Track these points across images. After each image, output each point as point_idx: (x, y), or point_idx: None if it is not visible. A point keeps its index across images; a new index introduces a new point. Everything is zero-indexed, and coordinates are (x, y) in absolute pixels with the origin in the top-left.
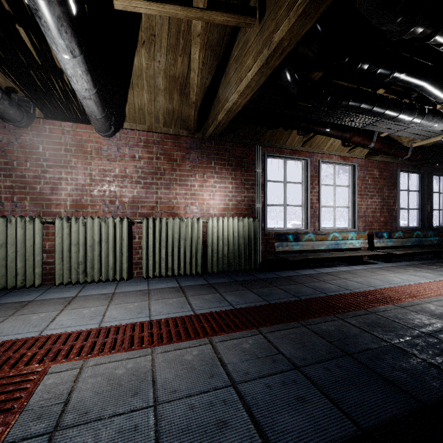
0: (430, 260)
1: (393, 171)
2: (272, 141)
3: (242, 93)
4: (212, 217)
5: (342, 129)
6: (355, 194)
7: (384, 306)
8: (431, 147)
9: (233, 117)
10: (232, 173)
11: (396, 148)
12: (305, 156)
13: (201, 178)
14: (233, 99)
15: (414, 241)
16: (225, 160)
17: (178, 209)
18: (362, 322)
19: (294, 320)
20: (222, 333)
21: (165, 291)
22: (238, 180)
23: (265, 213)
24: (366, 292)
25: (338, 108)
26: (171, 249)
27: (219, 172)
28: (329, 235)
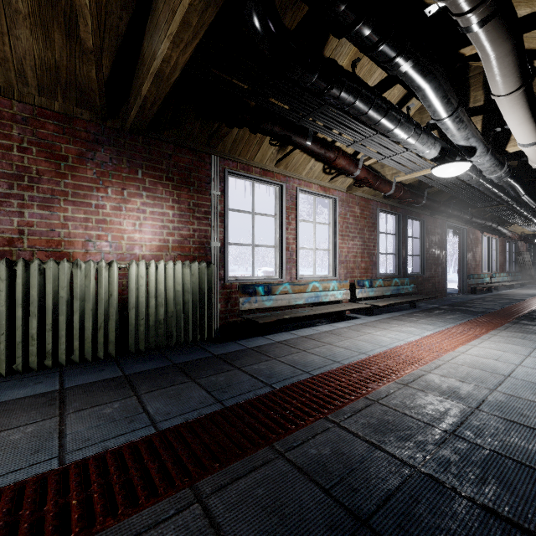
0: (408, 310)
1: (373, 210)
2: (235, 152)
3: (177, 39)
4: (138, 261)
5: (326, 146)
6: (336, 234)
7: (385, 386)
8: (408, 186)
9: (168, 92)
10: (173, 192)
11: (381, 180)
12: (280, 180)
13: (117, 195)
14: (163, 51)
15: (393, 290)
16: (161, 171)
17: (71, 245)
18: (366, 425)
19: (265, 442)
20: (106, 525)
21: (19, 408)
22: (184, 204)
23: (225, 256)
24: (358, 364)
25: (328, 97)
26: (51, 318)
27: (150, 188)
28: (309, 285)
